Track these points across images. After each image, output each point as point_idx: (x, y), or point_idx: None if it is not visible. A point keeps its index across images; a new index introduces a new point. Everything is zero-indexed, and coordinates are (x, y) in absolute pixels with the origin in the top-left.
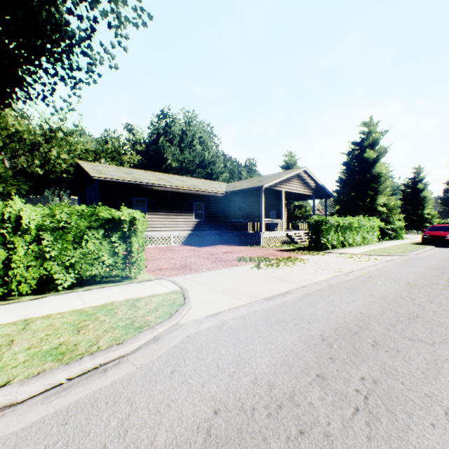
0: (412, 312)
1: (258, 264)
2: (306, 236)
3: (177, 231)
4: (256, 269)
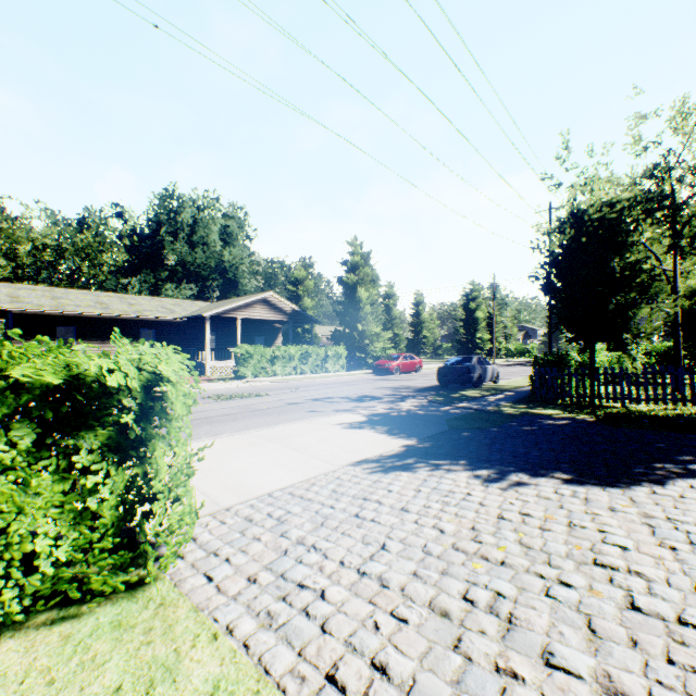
0: None
1: None
2: None
3: None
4: None
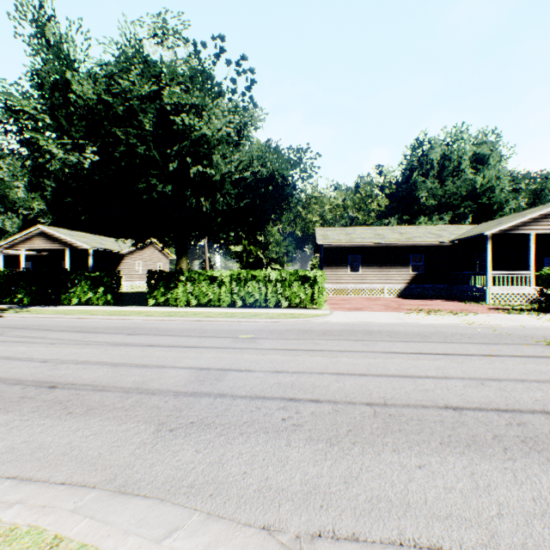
0: (430, 335)
1: (416, 312)
2: None
3: (390, 284)
4: (402, 314)
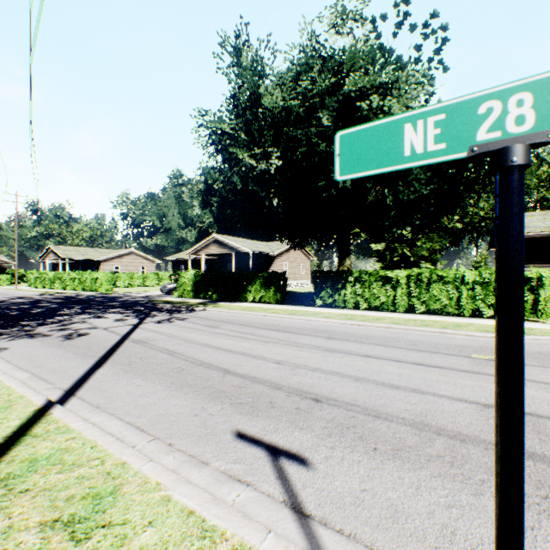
0: None
1: None
2: None
3: None
4: None
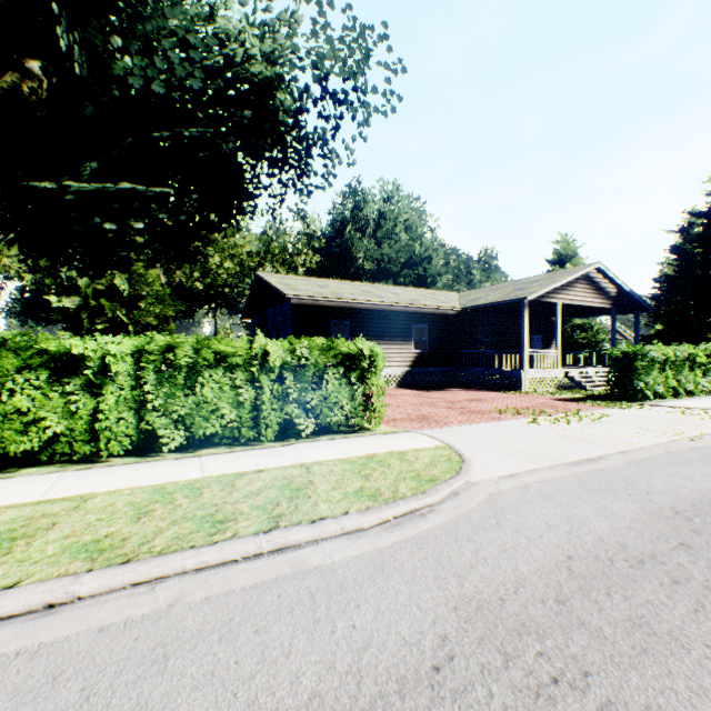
0: None
1: (533, 418)
2: (599, 376)
3: (390, 368)
4: (534, 426)
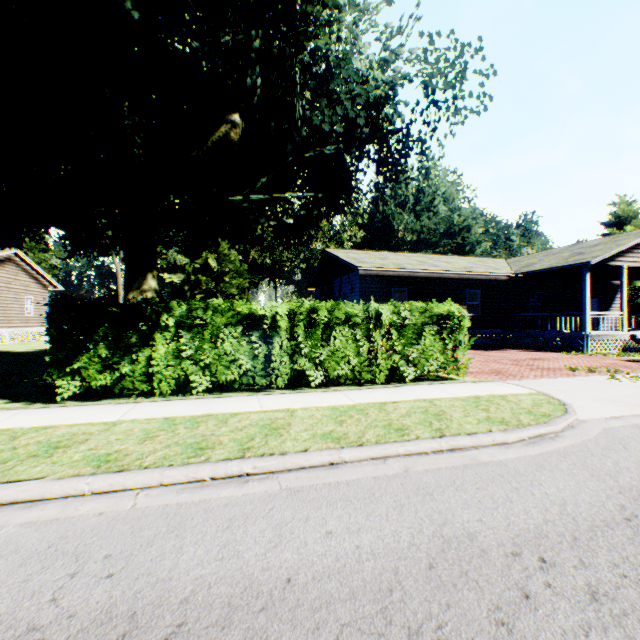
0: None
1: (611, 375)
2: None
3: None
4: (616, 381)
